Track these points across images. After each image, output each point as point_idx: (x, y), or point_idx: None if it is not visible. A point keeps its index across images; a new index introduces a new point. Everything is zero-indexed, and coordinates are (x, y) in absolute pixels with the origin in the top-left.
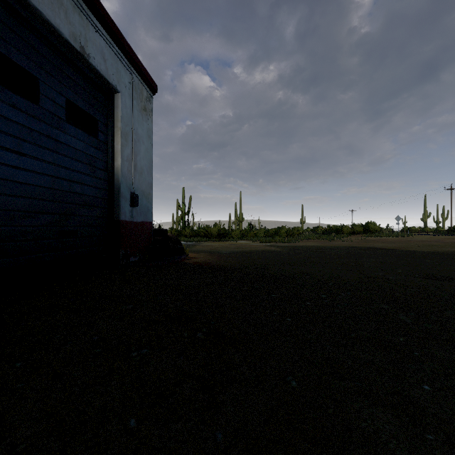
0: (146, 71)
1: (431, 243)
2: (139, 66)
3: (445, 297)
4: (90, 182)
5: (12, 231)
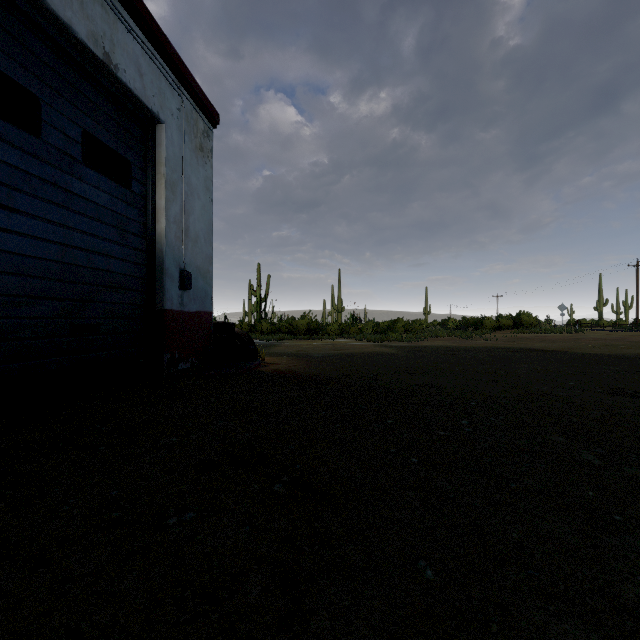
0: (202, 93)
1: (611, 342)
2: (193, 85)
3: None
4: (120, 253)
5: None
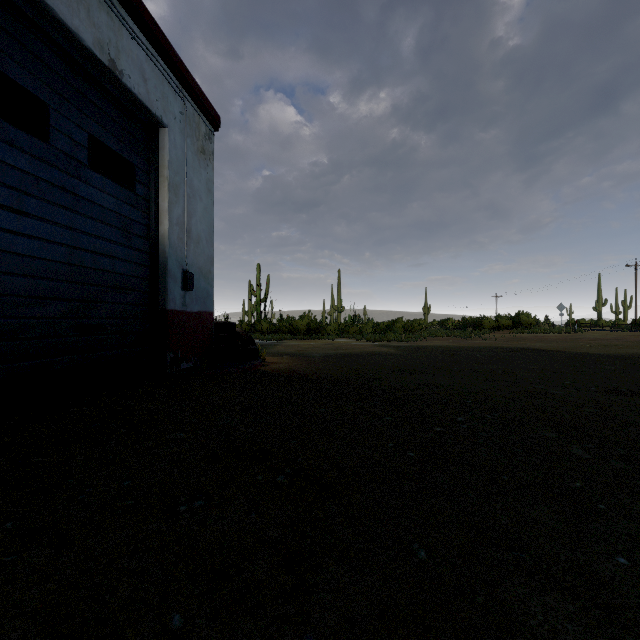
0: (204, 97)
1: (608, 342)
2: (195, 89)
3: (636, 421)
4: (124, 255)
5: (9, 325)
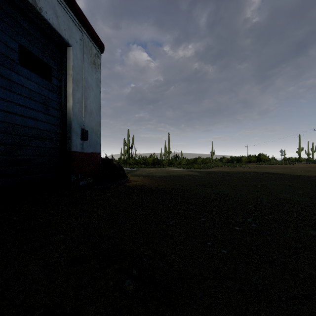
0: (94, 32)
1: (309, 169)
2: (89, 27)
3: None
4: (44, 118)
5: None
